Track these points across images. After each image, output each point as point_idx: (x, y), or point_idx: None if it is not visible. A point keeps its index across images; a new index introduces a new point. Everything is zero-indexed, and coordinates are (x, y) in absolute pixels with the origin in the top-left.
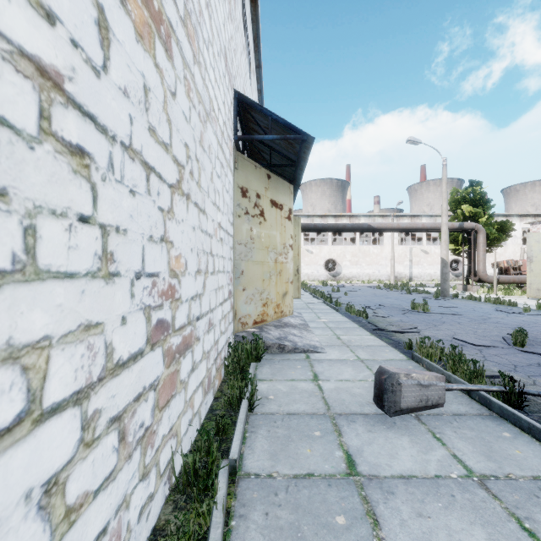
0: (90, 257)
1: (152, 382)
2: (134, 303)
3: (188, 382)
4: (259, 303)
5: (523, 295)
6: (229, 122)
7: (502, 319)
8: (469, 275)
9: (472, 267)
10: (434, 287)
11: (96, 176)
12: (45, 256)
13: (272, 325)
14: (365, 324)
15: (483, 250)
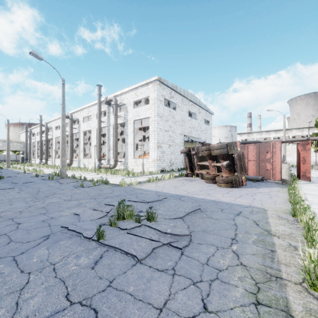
0: (167, 158)
1: (169, 165)
2: (168, 160)
3: (173, 167)
4: None
5: None
6: (182, 140)
7: None
8: None
9: (316, 157)
10: None
11: (167, 156)
12: (166, 159)
13: None
14: None
15: None
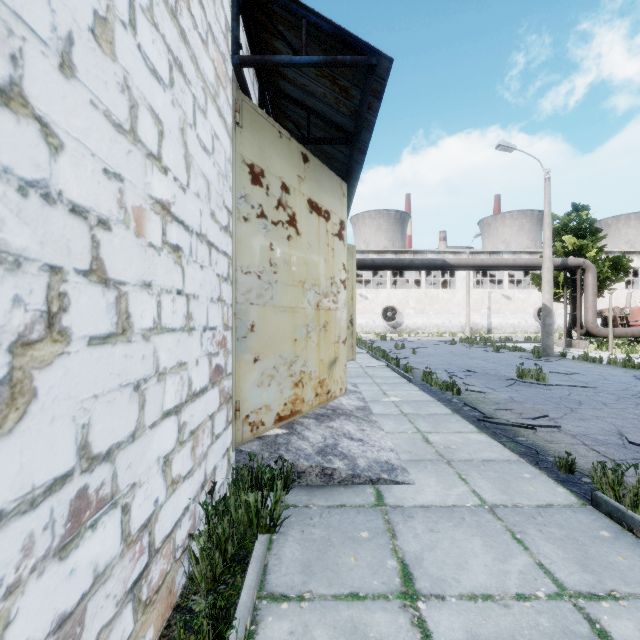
0: None
1: None
2: None
3: None
4: (288, 383)
5: None
6: (214, 7)
7: None
8: (573, 327)
9: (579, 316)
10: (523, 342)
11: None
12: None
13: (312, 416)
14: (460, 406)
15: (593, 294)
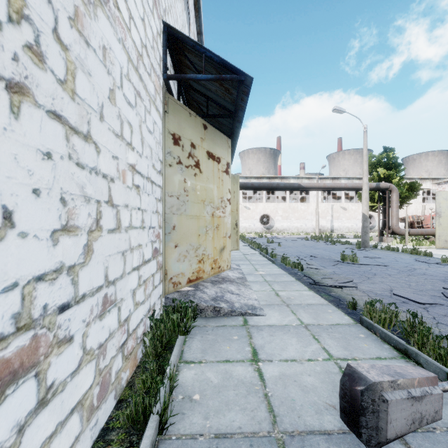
0: None
1: None
2: None
3: (21, 439)
4: (194, 260)
5: (430, 245)
6: (154, 52)
7: (426, 270)
8: (384, 228)
9: (387, 221)
10: (353, 239)
11: None
12: None
13: (209, 281)
14: (301, 276)
15: (396, 207)
